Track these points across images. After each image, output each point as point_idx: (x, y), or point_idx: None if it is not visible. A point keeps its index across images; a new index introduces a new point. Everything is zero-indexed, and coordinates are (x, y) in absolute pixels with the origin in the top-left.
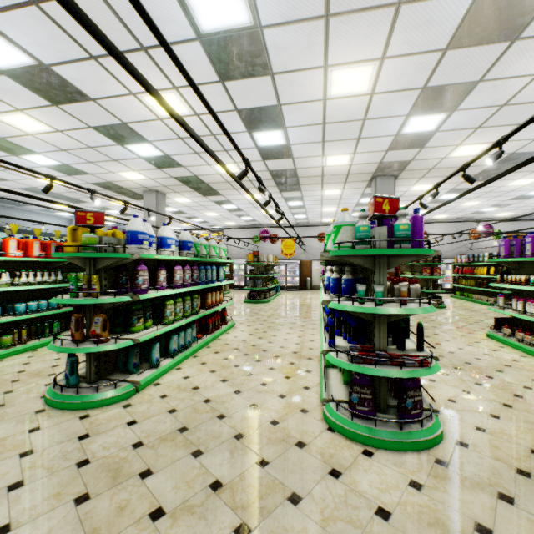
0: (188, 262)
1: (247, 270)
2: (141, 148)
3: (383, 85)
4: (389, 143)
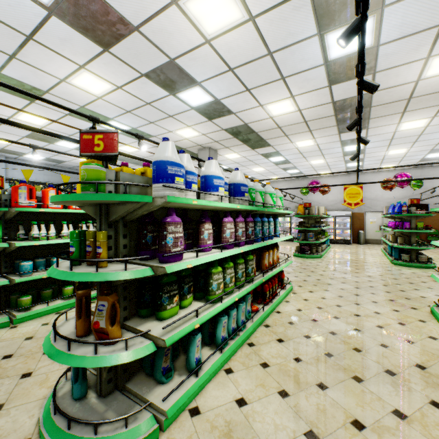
0: (241, 212)
1: (291, 222)
2: (191, 94)
3: None
4: None
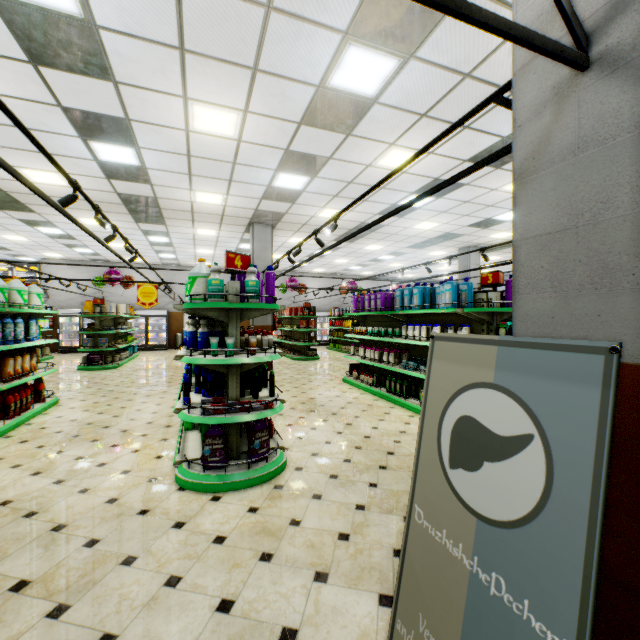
0: None
1: (84, 325)
2: None
3: (249, 136)
4: (262, 192)
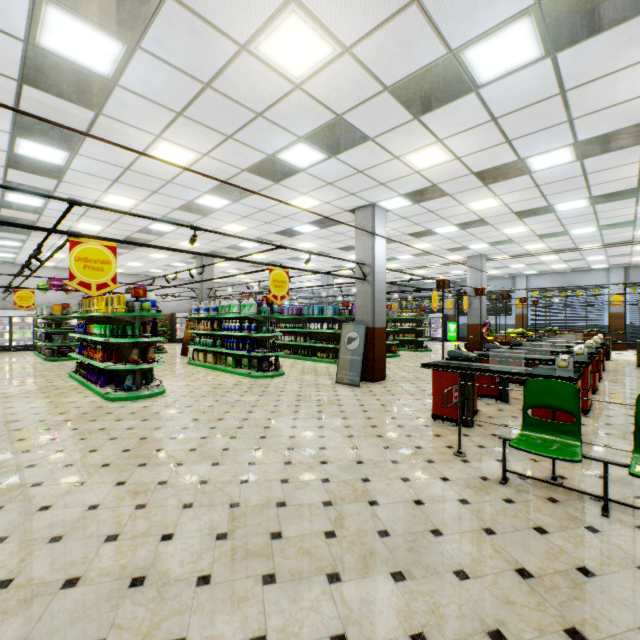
0: None
1: None
2: (25, 198)
3: (246, 232)
4: (227, 246)
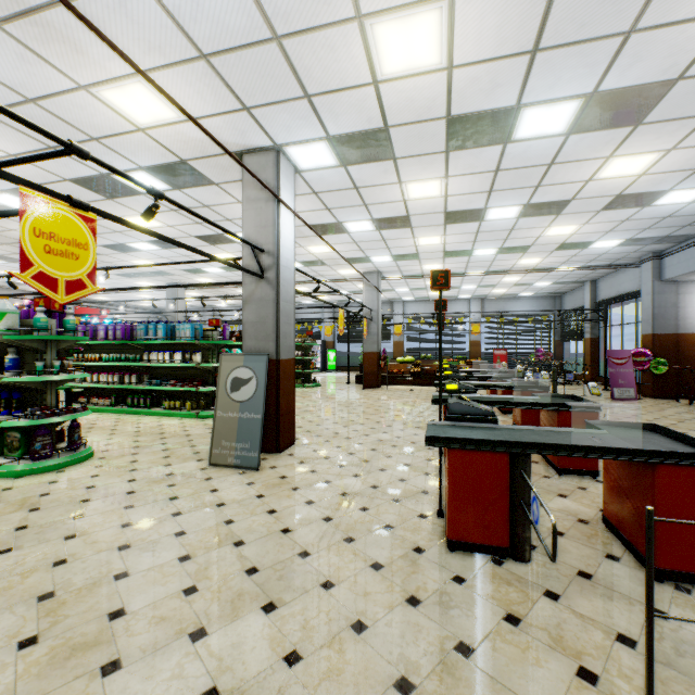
0: None
1: None
2: None
3: None
4: None
